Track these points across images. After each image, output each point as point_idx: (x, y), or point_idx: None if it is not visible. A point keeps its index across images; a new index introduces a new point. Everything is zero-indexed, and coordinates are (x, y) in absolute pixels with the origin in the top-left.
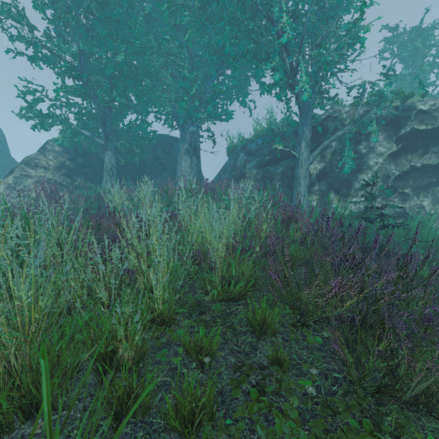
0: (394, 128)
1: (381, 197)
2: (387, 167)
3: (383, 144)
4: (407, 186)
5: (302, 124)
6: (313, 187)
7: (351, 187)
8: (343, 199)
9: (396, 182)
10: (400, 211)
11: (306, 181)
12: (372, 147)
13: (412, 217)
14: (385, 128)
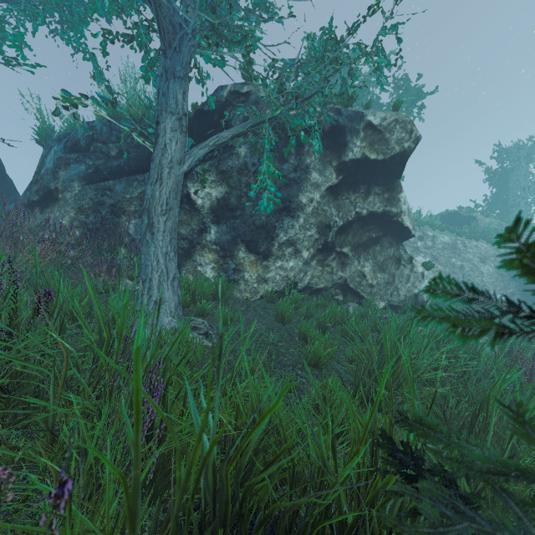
0: (336, 144)
1: (316, 260)
2: (325, 208)
3: (321, 168)
4: (348, 242)
5: (167, 72)
6: (207, 235)
7: (273, 240)
8: (260, 261)
9: (336, 236)
10: (339, 281)
11: (175, 220)
12: (305, 171)
13: (352, 289)
14: (324, 141)
